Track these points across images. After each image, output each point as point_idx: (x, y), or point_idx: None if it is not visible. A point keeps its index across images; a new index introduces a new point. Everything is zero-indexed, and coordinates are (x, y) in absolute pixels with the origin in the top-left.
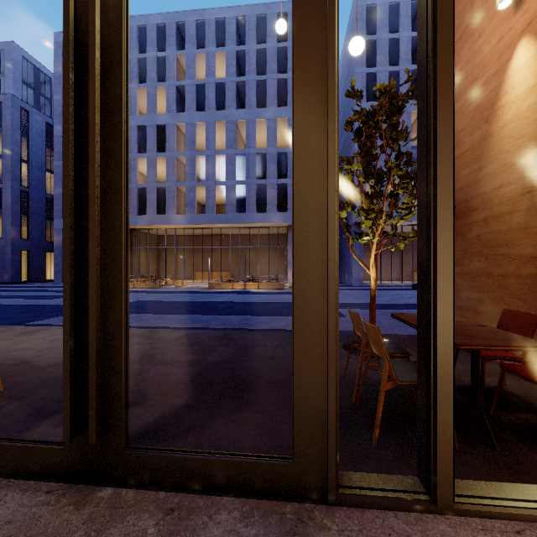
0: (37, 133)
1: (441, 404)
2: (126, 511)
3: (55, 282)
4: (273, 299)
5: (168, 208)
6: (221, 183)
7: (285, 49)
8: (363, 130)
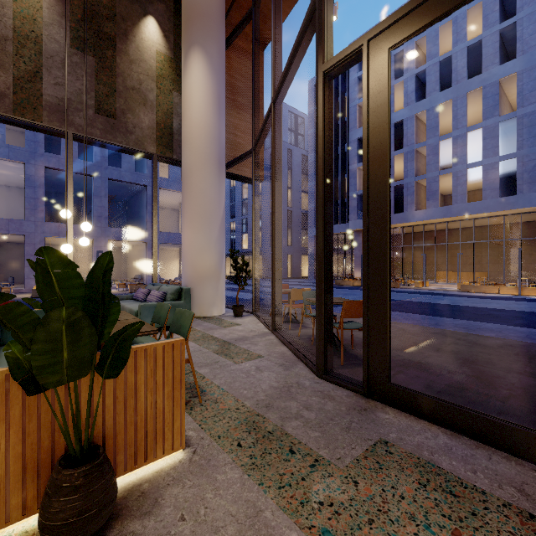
0: (296, 165)
1: None
2: None
3: (309, 279)
4: None
5: (406, 205)
6: (474, 164)
7: None
8: None
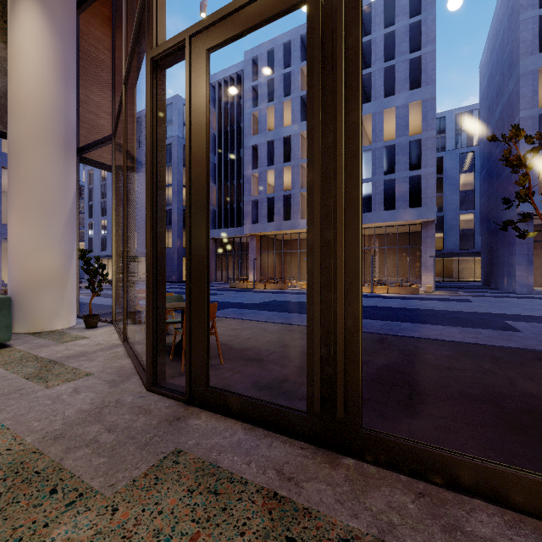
0: None
1: None
2: (376, 482)
3: None
4: (411, 305)
5: (293, 214)
6: None
7: (419, 22)
8: None
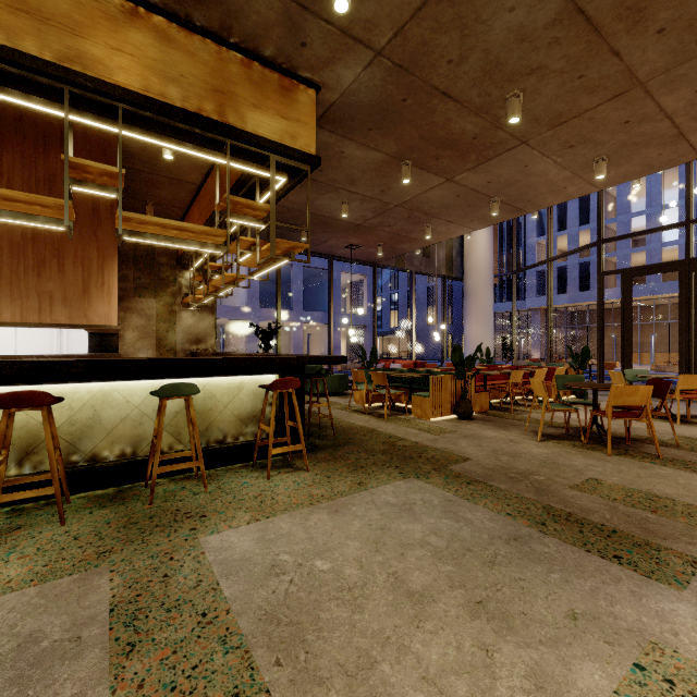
0: None
1: None
2: None
3: None
4: None
5: (593, 283)
6: (670, 243)
7: None
8: None
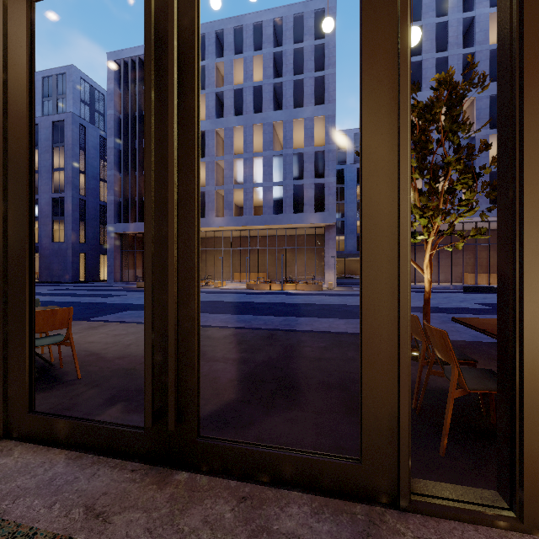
0: (92, 146)
1: (529, 416)
2: (202, 495)
3: (108, 282)
4: (312, 301)
5: (208, 211)
6: (258, 185)
7: (323, 45)
8: (417, 124)
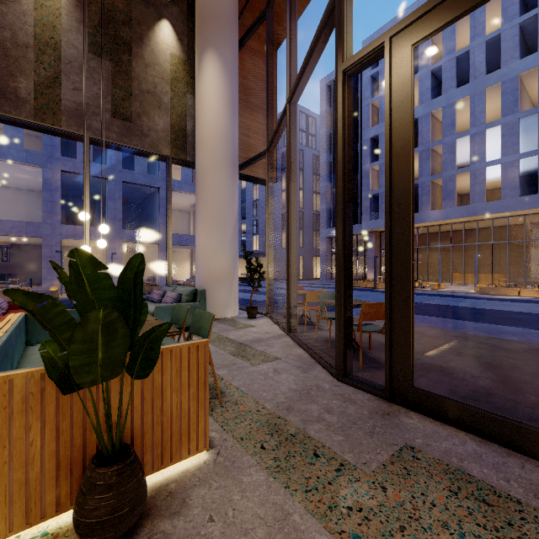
0: (308, 165)
1: None
2: None
3: (321, 280)
4: None
5: (420, 205)
6: (493, 162)
7: None
8: None
